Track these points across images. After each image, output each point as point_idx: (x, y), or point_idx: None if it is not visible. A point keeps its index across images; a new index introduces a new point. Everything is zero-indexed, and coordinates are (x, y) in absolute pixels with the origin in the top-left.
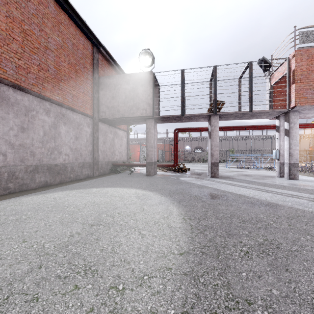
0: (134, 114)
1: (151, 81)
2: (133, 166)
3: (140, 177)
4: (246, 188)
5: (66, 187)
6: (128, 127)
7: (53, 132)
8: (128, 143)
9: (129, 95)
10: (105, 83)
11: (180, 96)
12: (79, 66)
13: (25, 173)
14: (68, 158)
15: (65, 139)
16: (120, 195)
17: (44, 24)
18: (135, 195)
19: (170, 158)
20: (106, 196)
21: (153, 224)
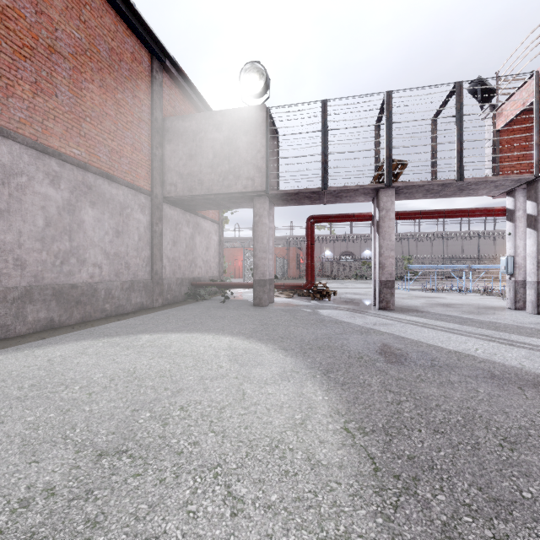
0: (230, 187)
1: (264, 123)
2: (230, 286)
3: (241, 310)
4: (461, 335)
5: (90, 331)
6: (221, 216)
7: (66, 220)
8: (222, 245)
9: (221, 152)
10: (175, 130)
11: (319, 154)
12: (123, 93)
13: (1, 304)
14: (101, 273)
15: (93, 235)
16: (197, 351)
17: (46, 1)
18: (228, 353)
19: (298, 272)
20: (165, 356)
21: (268, 453)
